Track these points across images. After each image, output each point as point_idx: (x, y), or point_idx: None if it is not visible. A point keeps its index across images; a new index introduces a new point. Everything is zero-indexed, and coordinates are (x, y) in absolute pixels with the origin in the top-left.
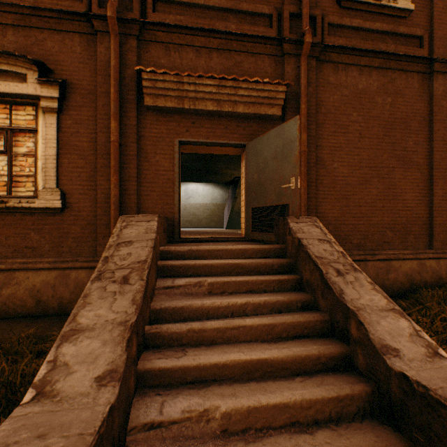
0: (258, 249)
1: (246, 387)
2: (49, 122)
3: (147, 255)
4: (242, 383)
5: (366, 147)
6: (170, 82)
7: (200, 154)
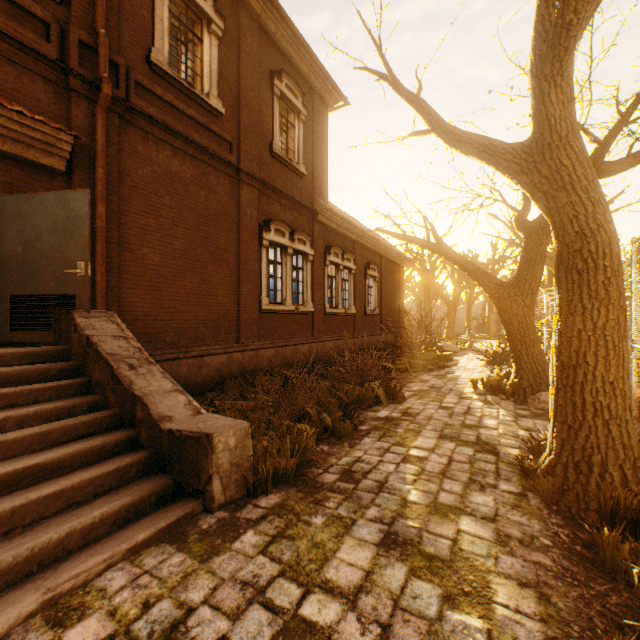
0: (26, 353)
1: (9, 497)
2: None
3: None
4: (3, 496)
5: (181, 236)
6: None
7: None
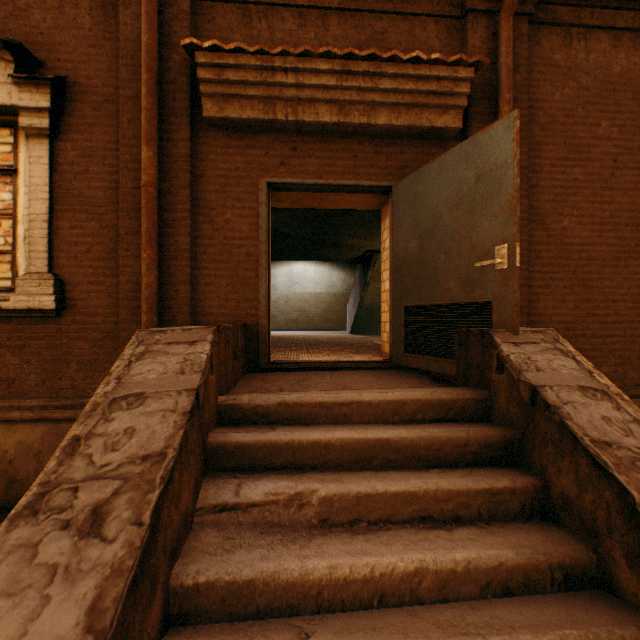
0: (429, 402)
1: None
2: (36, 154)
3: (169, 436)
4: None
5: (627, 186)
6: (249, 70)
7: (307, 210)
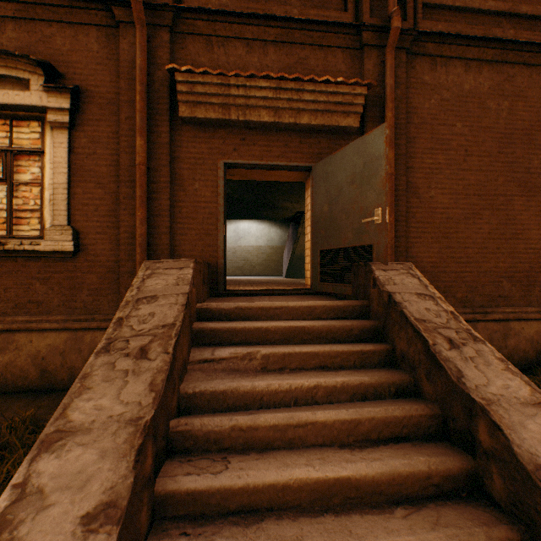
0: (331, 307)
1: (319, 526)
2: (59, 141)
3: (175, 316)
4: (313, 516)
5: (474, 168)
6: (213, 85)
7: (252, 181)
